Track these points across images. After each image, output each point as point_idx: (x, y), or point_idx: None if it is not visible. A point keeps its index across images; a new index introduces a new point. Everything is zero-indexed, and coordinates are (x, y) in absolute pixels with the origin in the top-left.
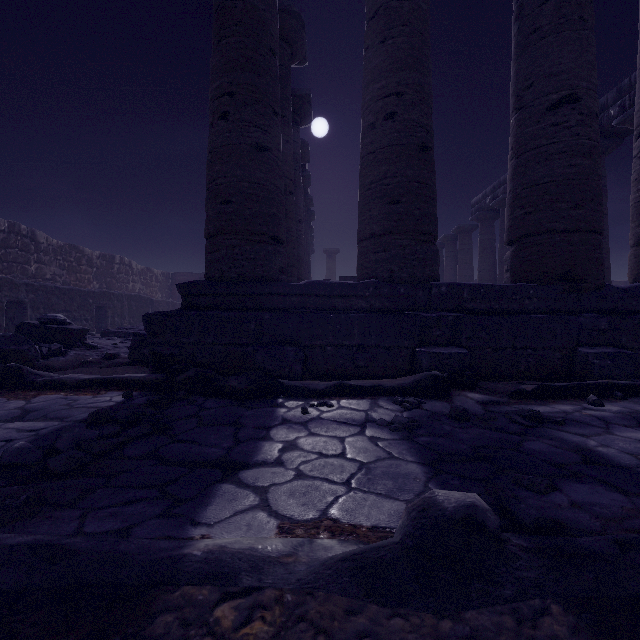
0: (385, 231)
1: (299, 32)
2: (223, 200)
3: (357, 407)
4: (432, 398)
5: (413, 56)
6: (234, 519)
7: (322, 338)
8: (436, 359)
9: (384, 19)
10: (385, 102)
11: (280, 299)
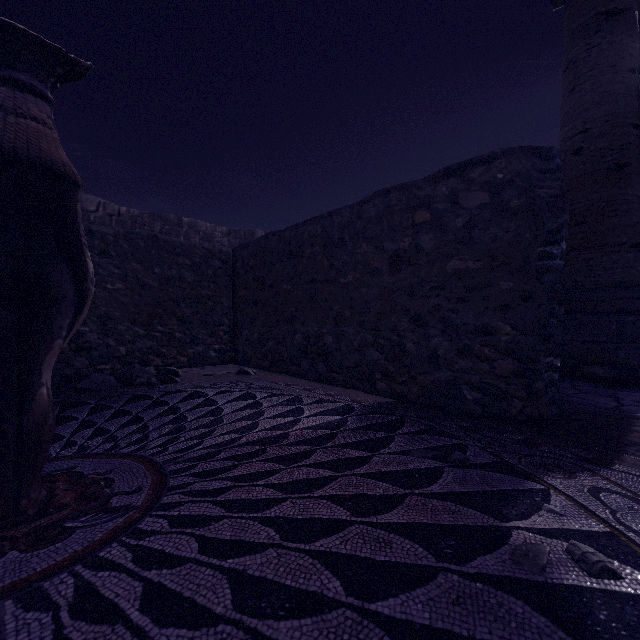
0: None
1: None
2: (576, 222)
3: None
4: None
5: None
6: None
7: None
8: None
9: None
10: None
11: None
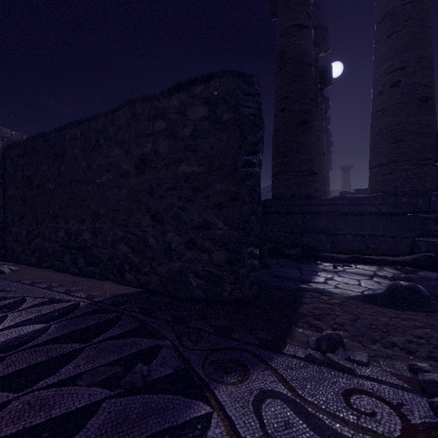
0: (390, 161)
1: (324, 36)
2: (282, 155)
3: (368, 269)
4: (426, 270)
5: (414, 39)
6: None
7: (343, 230)
8: (432, 246)
9: (390, 21)
10: (390, 76)
11: (316, 207)
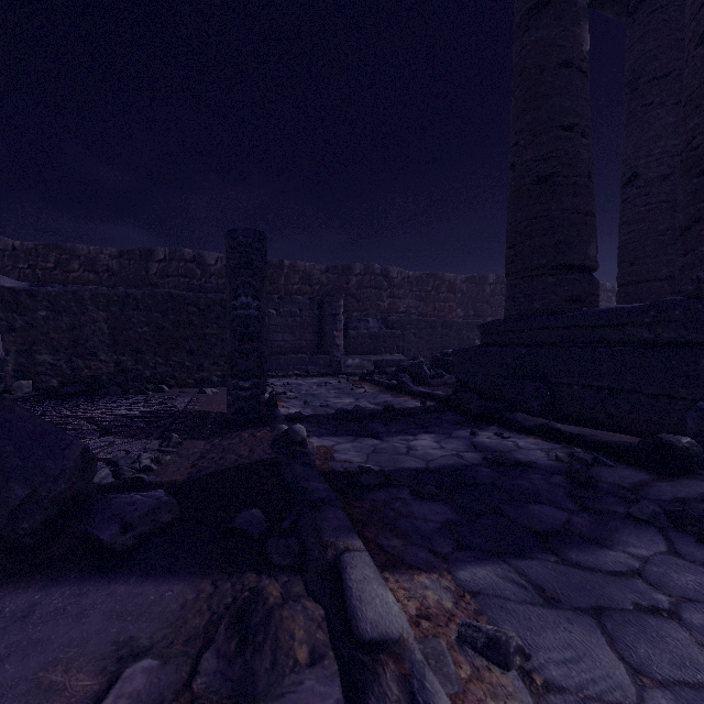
0: (691, 220)
1: None
2: (509, 245)
3: (524, 445)
4: (646, 469)
5: None
6: (326, 440)
7: (569, 376)
8: None
9: None
10: (697, 20)
11: (547, 333)
